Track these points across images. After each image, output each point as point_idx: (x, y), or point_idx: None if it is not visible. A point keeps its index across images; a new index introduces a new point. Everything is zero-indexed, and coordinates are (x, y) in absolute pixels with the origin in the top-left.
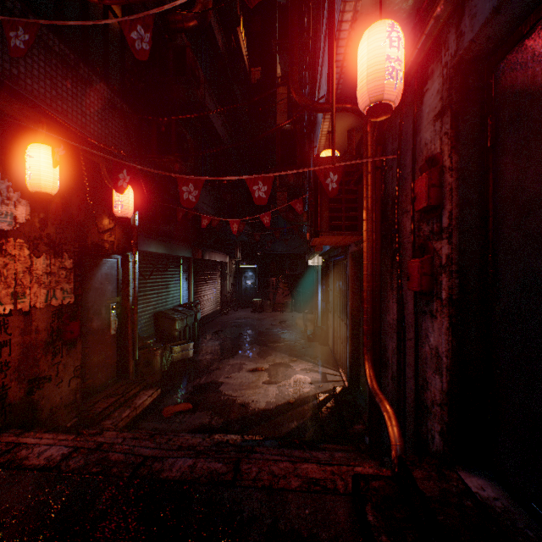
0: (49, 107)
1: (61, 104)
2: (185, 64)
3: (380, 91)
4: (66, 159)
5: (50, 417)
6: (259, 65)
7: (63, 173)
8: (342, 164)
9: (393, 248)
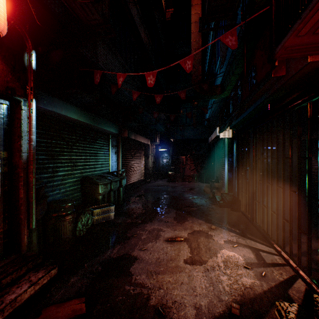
0: None
1: None
2: None
3: None
4: None
5: None
6: (172, 7)
7: None
8: None
9: None
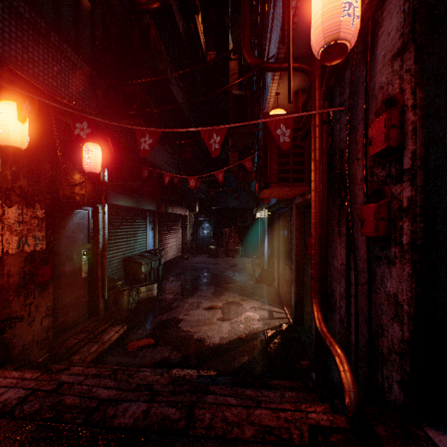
0: (20, 69)
1: (32, 67)
2: (148, 40)
3: (337, 29)
4: (38, 118)
5: (22, 354)
6: (214, 50)
7: (35, 131)
8: (292, 116)
9: (341, 196)
